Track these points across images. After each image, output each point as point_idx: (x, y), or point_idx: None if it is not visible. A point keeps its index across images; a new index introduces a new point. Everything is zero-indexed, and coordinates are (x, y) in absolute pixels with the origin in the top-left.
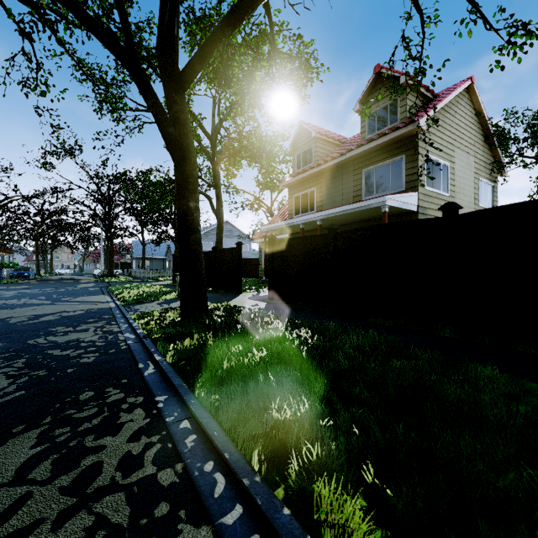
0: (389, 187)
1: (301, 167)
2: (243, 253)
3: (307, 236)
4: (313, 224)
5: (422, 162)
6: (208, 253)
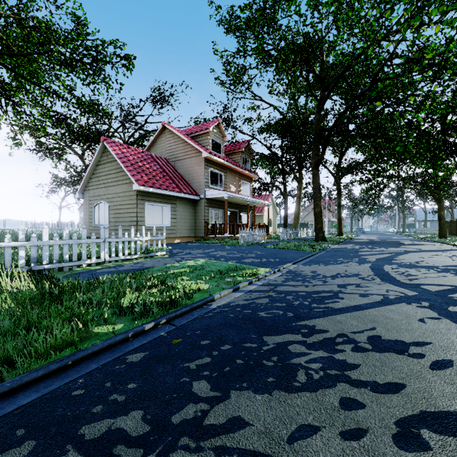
0: None
1: None
2: None
3: None
4: None
5: None
6: None
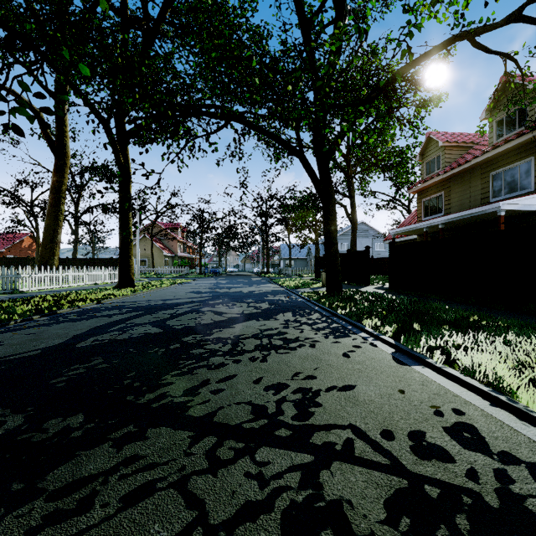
0: (518, 188)
1: (429, 174)
2: (379, 252)
3: (416, 242)
4: (438, 226)
5: None
6: (343, 254)
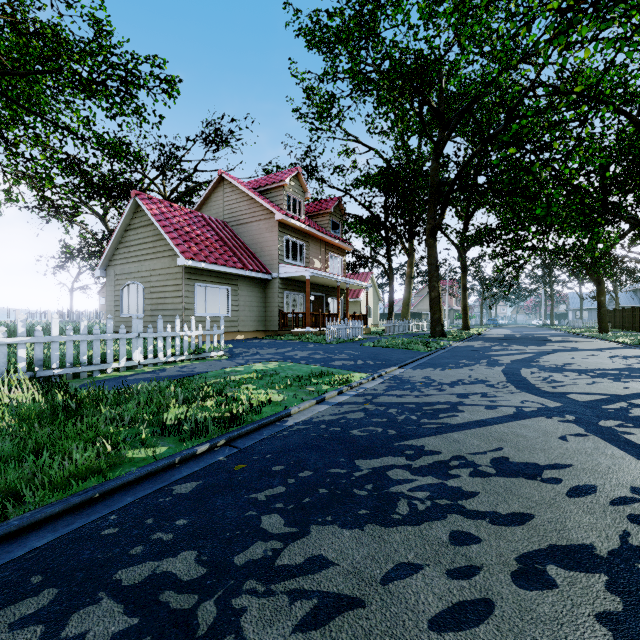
0: None
1: None
2: None
3: None
4: None
5: None
6: (628, 309)
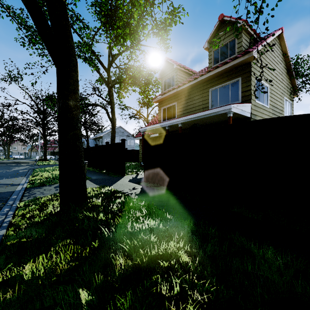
0: (229, 101)
1: (166, 89)
2: (130, 146)
3: (174, 134)
4: (176, 126)
5: (253, 82)
6: (102, 146)
